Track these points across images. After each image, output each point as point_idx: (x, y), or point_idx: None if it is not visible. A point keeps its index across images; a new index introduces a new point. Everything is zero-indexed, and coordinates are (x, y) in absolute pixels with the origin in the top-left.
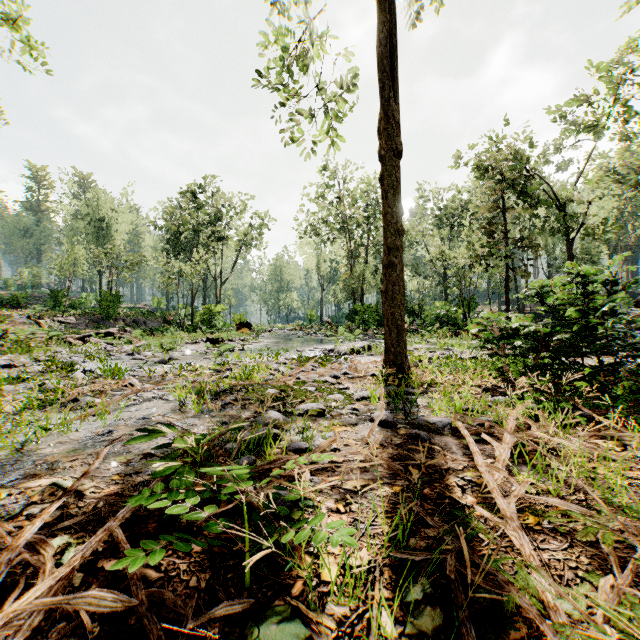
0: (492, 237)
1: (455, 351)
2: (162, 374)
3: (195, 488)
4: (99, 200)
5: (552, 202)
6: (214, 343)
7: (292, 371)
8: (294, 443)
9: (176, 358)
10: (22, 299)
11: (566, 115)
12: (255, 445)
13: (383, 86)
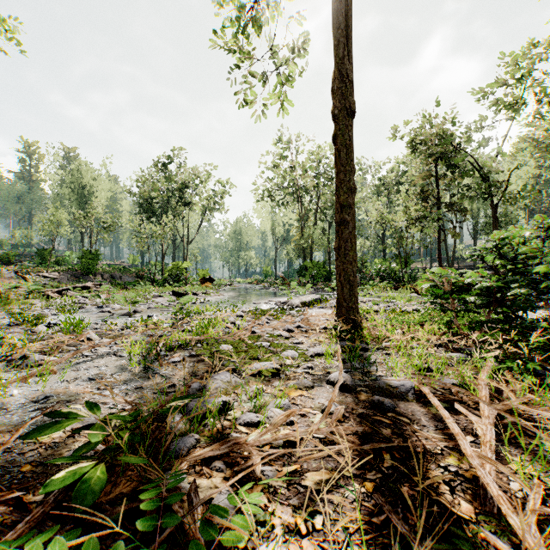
0: (426, 202)
1: (397, 303)
2: (124, 327)
3: (116, 490)
4: (81, 170)
5: (481, 170)
6: (179, 296)
7: (248, 324)
8: (245, 415)
9: (141, 311)
10: (12, 257)
11: (494, 92)
12: (201, 417)
13: (336, 48)
